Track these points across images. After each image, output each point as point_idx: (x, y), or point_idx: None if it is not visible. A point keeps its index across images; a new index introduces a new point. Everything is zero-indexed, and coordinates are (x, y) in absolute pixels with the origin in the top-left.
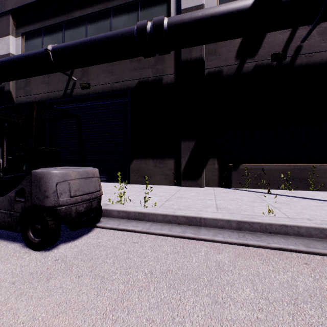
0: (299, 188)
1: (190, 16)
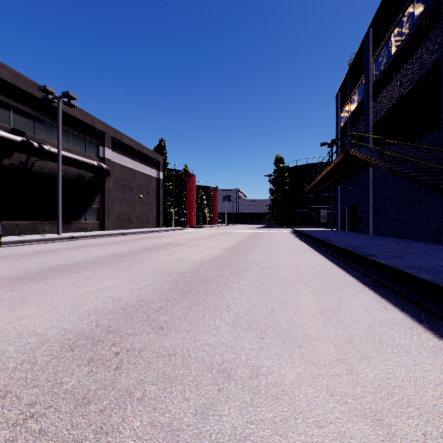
0: (34, 233)
1: None
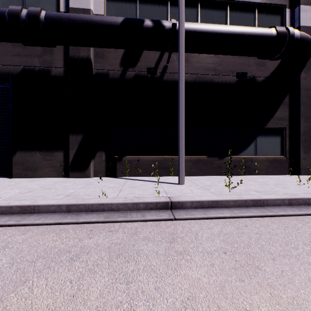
0: (165, 174)
1: (68, 17)
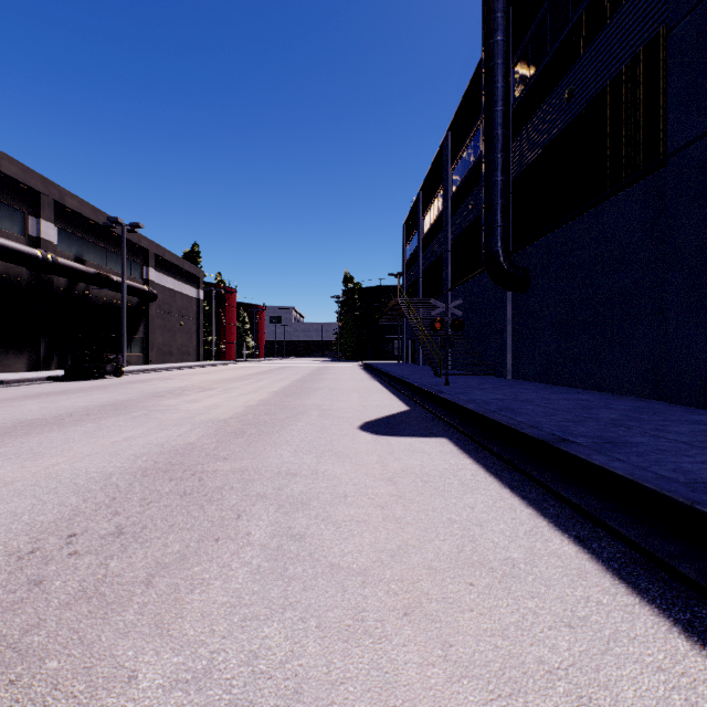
0: None
1: (71, 266)
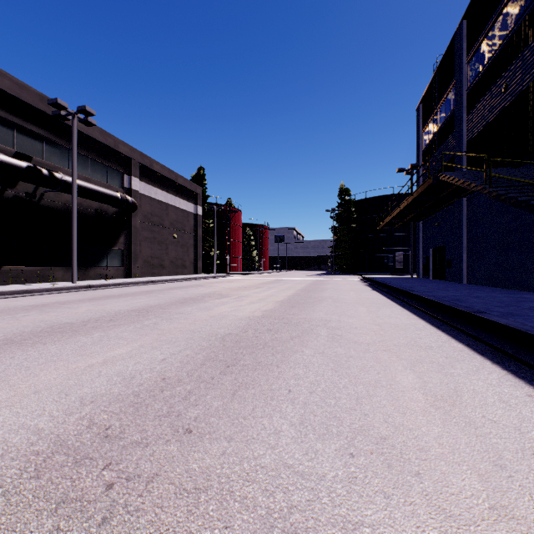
0: (43, 281)
1: None
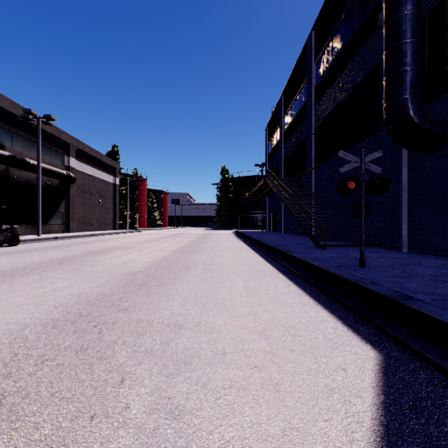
0: None
1: None
